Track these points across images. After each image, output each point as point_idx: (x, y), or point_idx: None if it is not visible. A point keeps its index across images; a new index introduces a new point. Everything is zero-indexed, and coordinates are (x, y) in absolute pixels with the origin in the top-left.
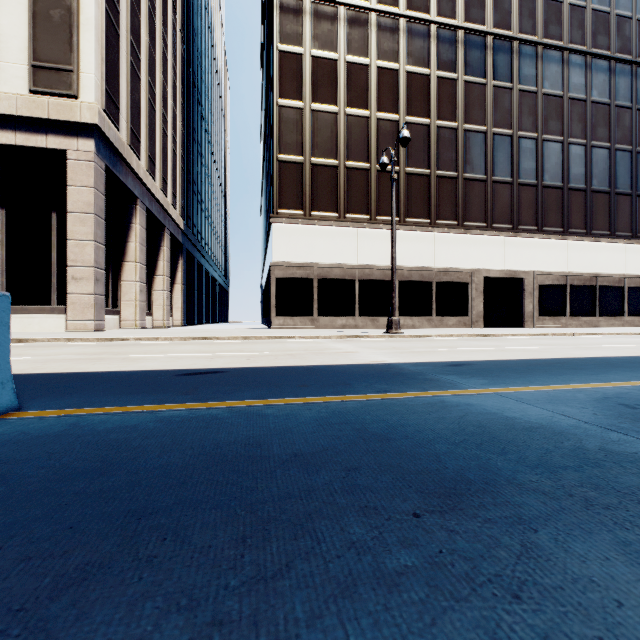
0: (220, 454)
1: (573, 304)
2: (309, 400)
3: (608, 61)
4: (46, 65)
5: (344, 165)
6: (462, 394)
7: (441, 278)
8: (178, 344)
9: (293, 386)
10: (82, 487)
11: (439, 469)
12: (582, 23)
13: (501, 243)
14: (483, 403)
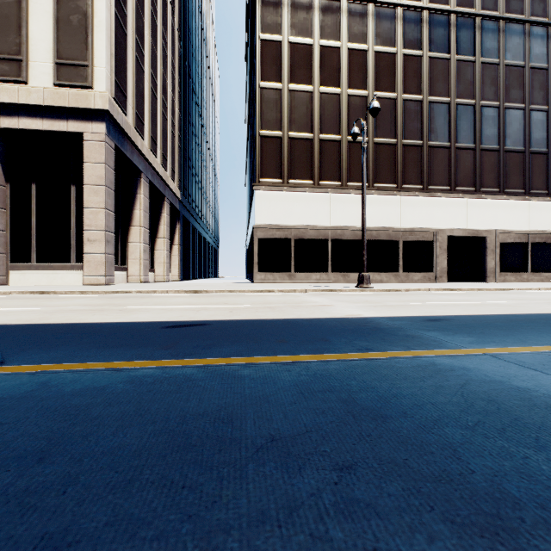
0: (184, 433)
1: (534, 260)
2: (288, 359)
3: None
4: (67, 62)
5: (318, 138)
6: (452, 355)
7: (407, 237)
8: (172, 296)
9: (272, 341)
10: (6, 483)
11: (463, 474)
12: None
13: (464, 204)
14: (481, 367)
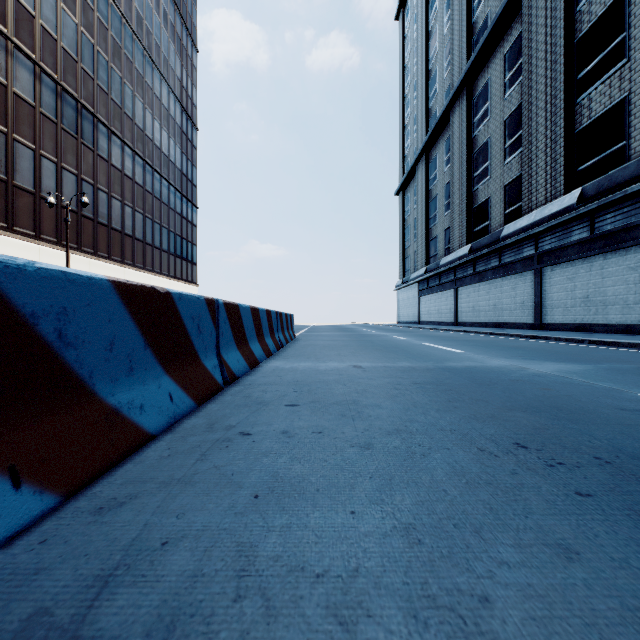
0: None
1: None
2: None
3: (143, 161)
4: None
5: None
6: None
7: None
8: None
9: None
10: None
11: None
12: (131, 129)
13: (88, 263)
14: None
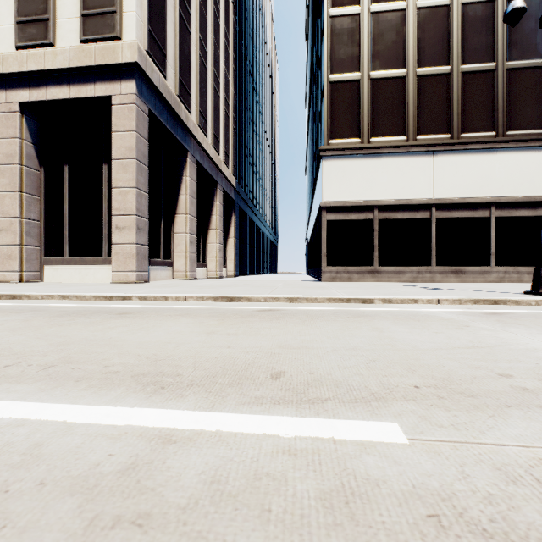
0: None
1: None
2: None
3: None
4: (93, 12)
5: (414, 73)
6: None
7: None
8: (173, 314)
9: None
10: None
11: None
12: None
13: None
14: None
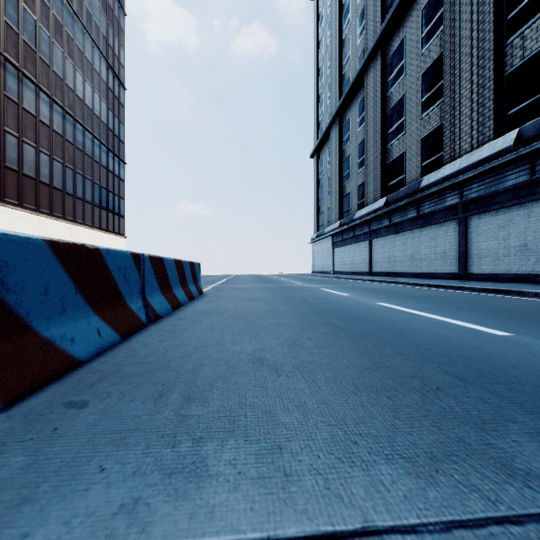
0: None
1: None
2: None
3: (63, 110)
4: None
5: None
6: None
7: None
8: None
9: None
10: None
11: None
12: (48, 76)
13: None
14: None
